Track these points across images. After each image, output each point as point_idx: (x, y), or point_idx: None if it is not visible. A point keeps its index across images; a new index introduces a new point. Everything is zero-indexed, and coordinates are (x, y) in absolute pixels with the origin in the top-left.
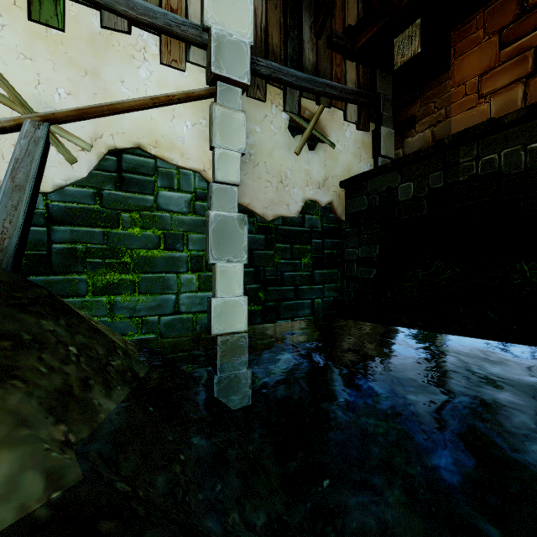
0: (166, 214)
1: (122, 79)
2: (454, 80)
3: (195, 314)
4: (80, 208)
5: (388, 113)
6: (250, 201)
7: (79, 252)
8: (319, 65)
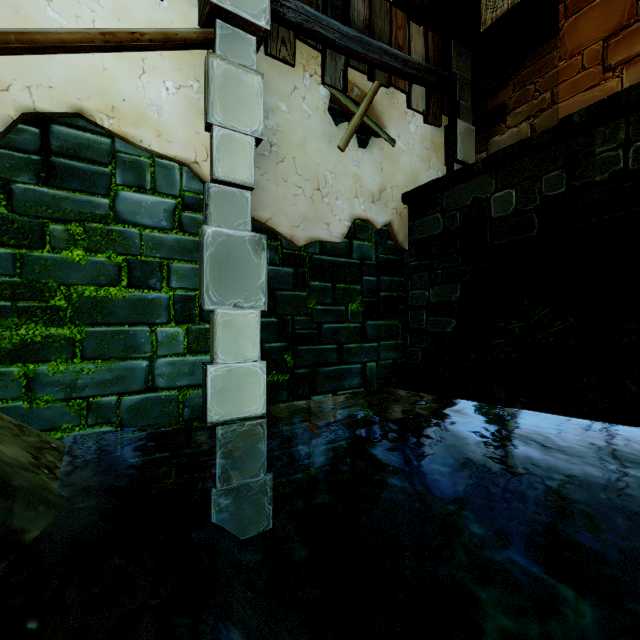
0: (132, 229)
1: None
2: (565, 49)
3: (182, 390)
4: None
5: (467, 103)
6: (271, 216)
7: None
8: (373, 22)
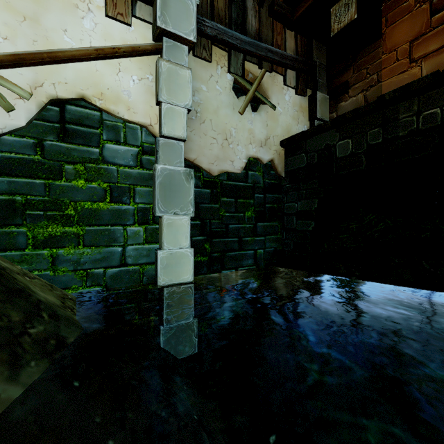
0: (112, 167)
1: (65, 28)
2: (386, 47)
3: (142, 265)
4: (19, 158)
5: (323, 80)
6: (196, 157)
7: (17, 203)
8: (261, 31)
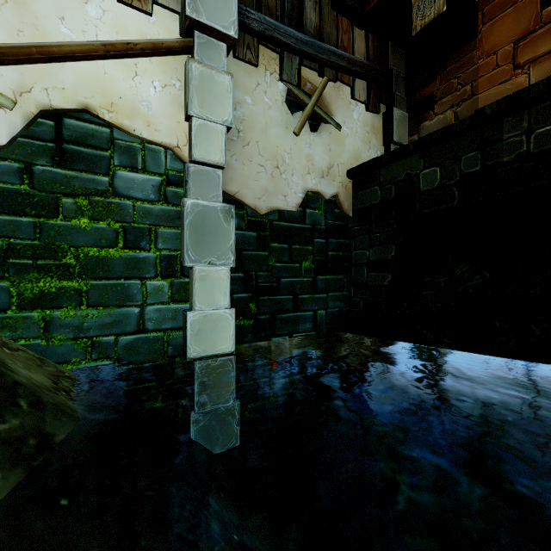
0: (126, 201)
1: (62, 15)
2: (482, 49)
3: (167, 332)
4: None
5: (401, 94)
6: (238, 189)
7: None
8: (322, 28)
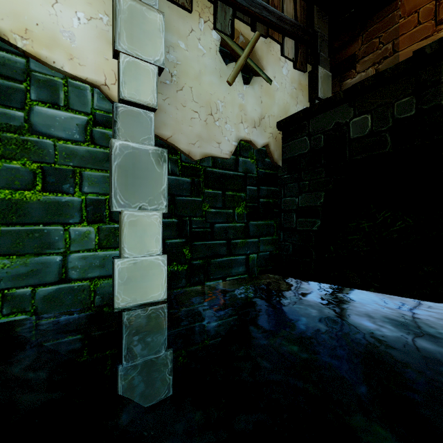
0: (46, 140)
1: None
2: (404, 9)
3: (94, 280)
4: None
5: (325, 55)
6: (171, 134)
7: None
8: None
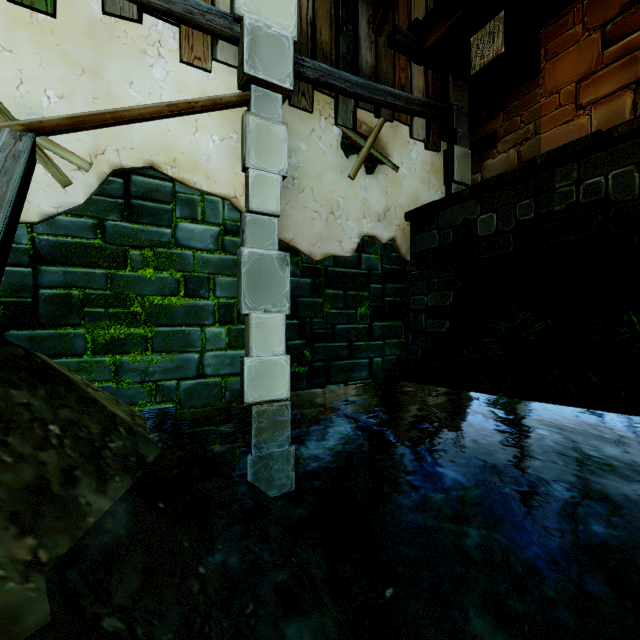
0: (187, 252)
1: (131, 80)
2: (545, 87)
3: (225, 377)
4: (77, 243)
5: (464, 130)
6: (293, 236)
7: (74, 299)
8: (379, 68)
